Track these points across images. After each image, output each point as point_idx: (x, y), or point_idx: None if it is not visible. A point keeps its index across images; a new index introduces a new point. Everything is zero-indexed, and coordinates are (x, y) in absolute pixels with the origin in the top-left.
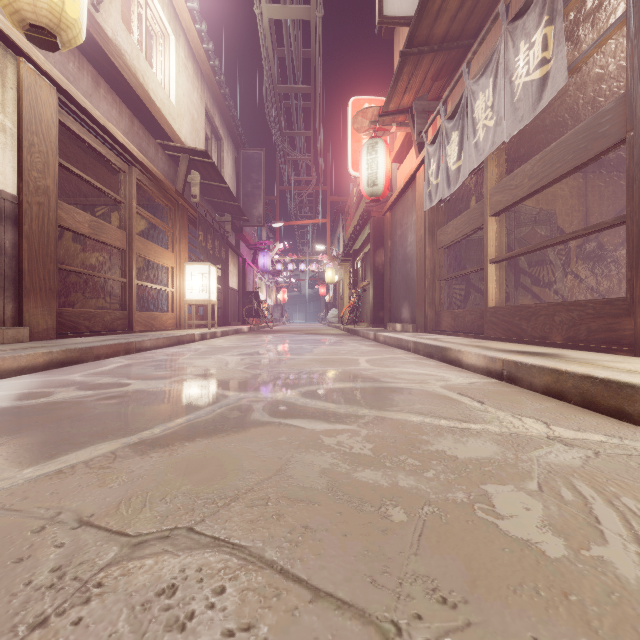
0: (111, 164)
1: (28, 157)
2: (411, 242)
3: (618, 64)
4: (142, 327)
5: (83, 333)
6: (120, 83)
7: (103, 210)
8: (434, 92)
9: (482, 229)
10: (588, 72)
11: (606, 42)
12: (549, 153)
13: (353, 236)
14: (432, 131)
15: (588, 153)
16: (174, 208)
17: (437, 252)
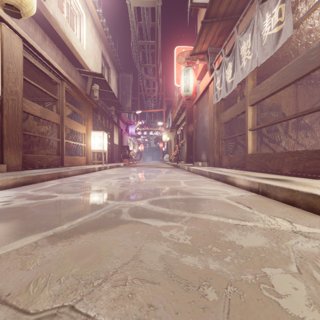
0: (52, 80)
1: (6, 75)
2: (206, 120)
3: (316, 26)
4: (68, 164)
5: (37, 167)
6: (57, 38)
7: (49, 104)
8: (218, 43)
9: (243, 113)
10: (300, 31)
11: (314, 11)
12: (281, 72)
13: (176, 117)
14: (217, 63)
15: (304, 71)
16: (85, 103)
17: (220, 125)
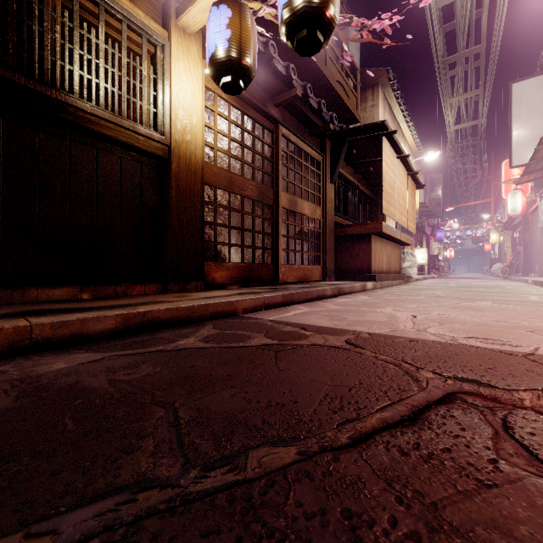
0: None
1: None
2: (538, 235)
3: None
4: None
5: None
6: None
7: None
8: None
9: None
10: None
11: None
12: None
13: (511, 218)
14: None
15: None
16: None
17: None
